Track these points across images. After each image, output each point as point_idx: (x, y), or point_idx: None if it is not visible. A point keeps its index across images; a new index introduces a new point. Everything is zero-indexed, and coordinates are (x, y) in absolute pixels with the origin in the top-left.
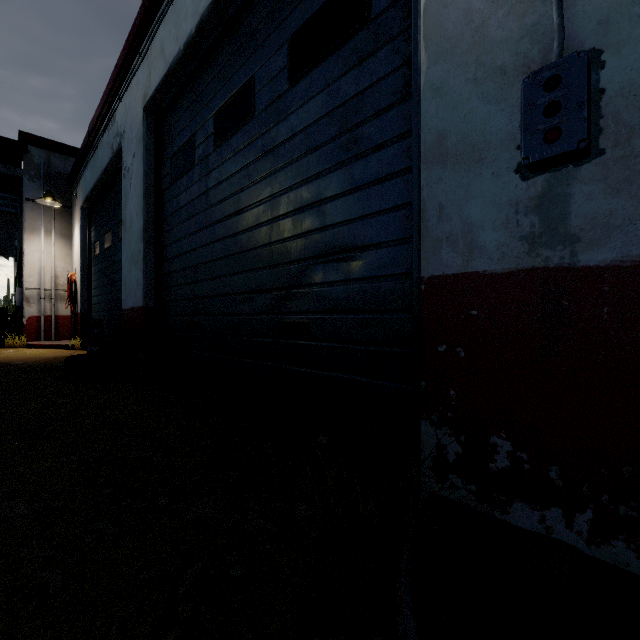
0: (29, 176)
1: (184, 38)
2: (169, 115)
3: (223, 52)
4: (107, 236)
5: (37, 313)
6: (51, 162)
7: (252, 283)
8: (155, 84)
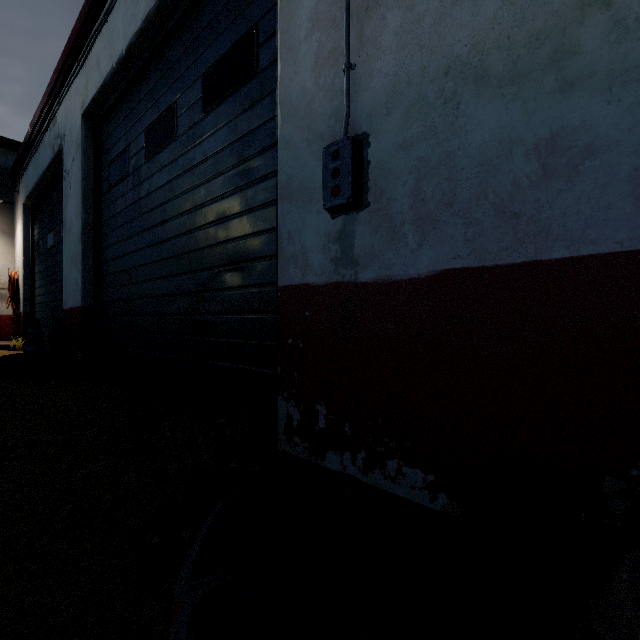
0: None
1: (116, 57)
2: (107, 124)
3: (152, 74)
4: (50, 235)
5: None
6: None
7: (175, 286)
8: (92, 94)
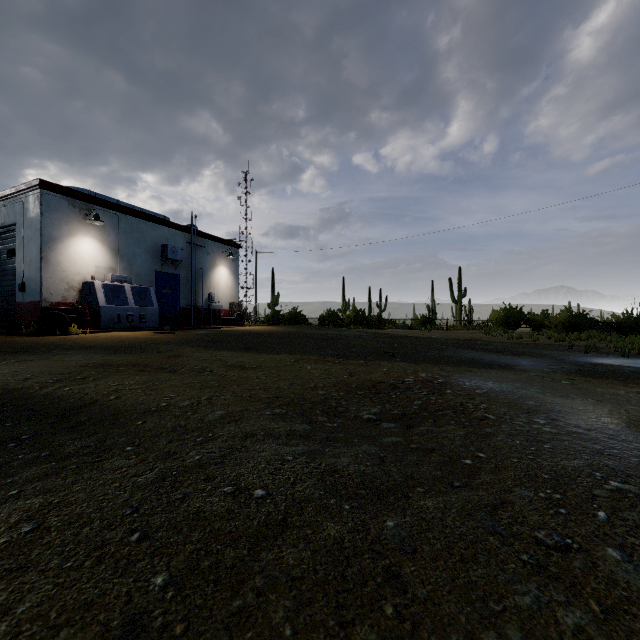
0: None
1: None
2: None
3: None
4: None
5: None
6: None
7: (1, 300)
8: None
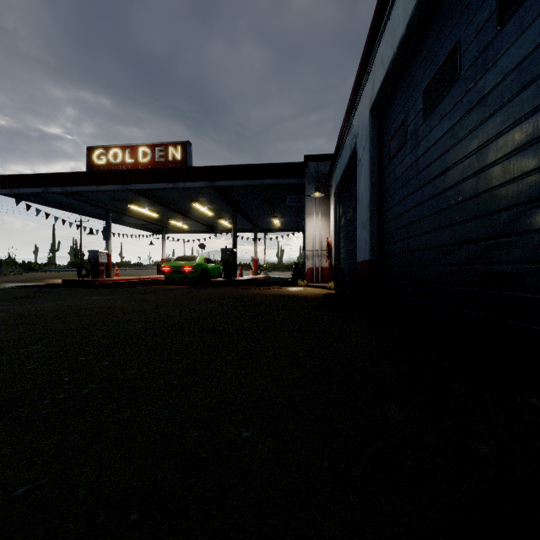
0: (308, 181)
1: (397, 42)
2: (388, 107)
3: (430, 33)
4: (348, 210)
5: (312, 266)
6: (318, 169)
7: (457, 235)
8: (377, 89)
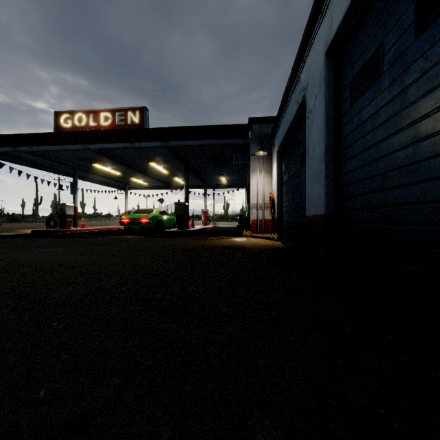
0: (252, 141)
1: None
2: (348, 46)
3: None
4: (293, 166)
5: (255, 218)
6: (262, 130)
7: None
8: (337, 24)
